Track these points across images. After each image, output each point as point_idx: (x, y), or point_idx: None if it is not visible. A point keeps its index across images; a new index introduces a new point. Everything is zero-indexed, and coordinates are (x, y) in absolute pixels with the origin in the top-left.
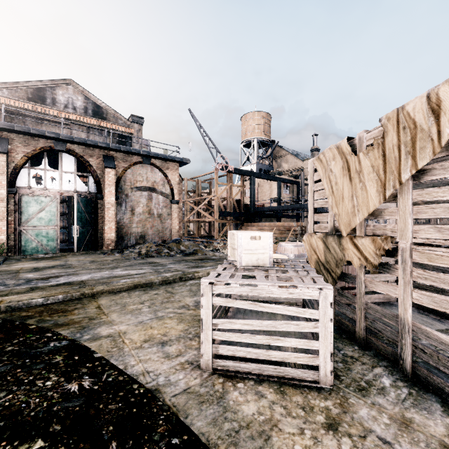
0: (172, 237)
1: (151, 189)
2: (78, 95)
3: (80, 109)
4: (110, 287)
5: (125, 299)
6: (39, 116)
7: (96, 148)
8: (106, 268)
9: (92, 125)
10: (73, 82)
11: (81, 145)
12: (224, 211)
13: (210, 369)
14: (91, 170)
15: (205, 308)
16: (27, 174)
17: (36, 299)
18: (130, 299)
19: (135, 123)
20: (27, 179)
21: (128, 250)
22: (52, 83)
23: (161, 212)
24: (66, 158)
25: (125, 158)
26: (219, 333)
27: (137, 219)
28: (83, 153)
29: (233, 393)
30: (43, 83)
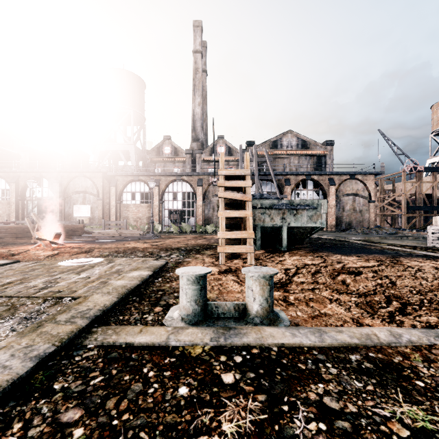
0: (369, 225)
1: (354, 194)
2: (293, 138)
3: (294, 146)
4: (373, 237)
5: (383, 240)
6: (275, 157)
7: (324, 175)
8: (352, 235)
9: (301, 154)
10: (291, 131)
11: (317, 175)
12: (413, 206)
13: (430, 245)
14: (322, 187)
15: (429, 232)
16: (294, 193)
17: (353, 237)
18: (385, 240)
19: (328, 146)
20: (294, 195)
21: (347, 231)
22: (281, 136)
23: (361, 209)
24: (309, 183)
25: (339, 177)
26: (433, 238)
27: (345, 213)
28: (318, 179)
29: (438, 247)
30: (277, 137)
